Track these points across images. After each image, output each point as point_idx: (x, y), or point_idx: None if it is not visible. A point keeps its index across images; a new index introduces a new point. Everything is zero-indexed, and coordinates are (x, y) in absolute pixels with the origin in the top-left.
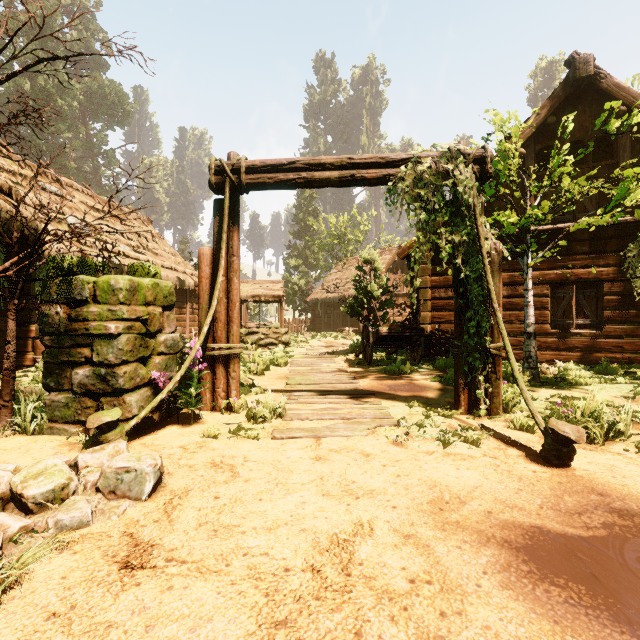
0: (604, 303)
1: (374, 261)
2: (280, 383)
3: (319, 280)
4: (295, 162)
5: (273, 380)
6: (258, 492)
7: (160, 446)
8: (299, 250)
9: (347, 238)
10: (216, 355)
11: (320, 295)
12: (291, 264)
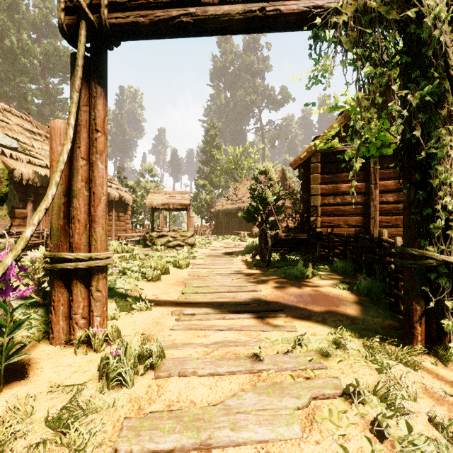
0: None
1: (268, 172)
2: (175, 291)
3: (221, 196)
4: None
5: (169, 287)
6: None
7: None
8: (206, 174)
9: (242, 164)
10: (71, 268)
11: (221, 207)
12: (200, 184)
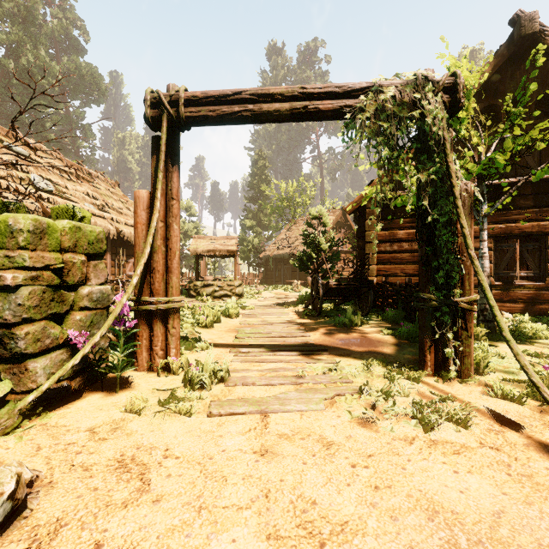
0: (548, 256)
1: (322, 217)
2: (229, 336)
3: (271, 239)
4: (240, 92)
5: (222, 333)
6: (167, 530)
7: (63, 428)
8: (253, 213)
9: (295, 202)
10: (153, 309)
11: (272, 252)
12: (246, 225)
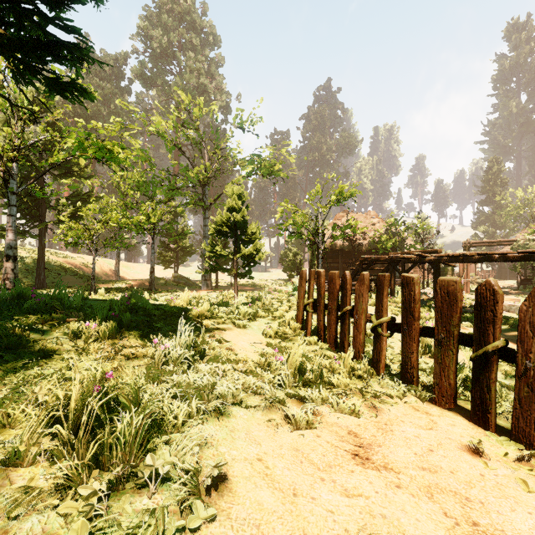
0: None
1: None
2: None
3: (507, 237)
4: (485, 242)
5: None
6: None
7: None
8: (486, 215)
9: None
10: (463, 282)
11: None
12: (479, 230)
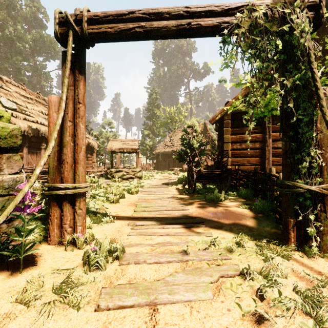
0: None
1: (194, 126)
2: (129, 210)
3: (160, 142)
4: (134, 11)
5: (125, 207)
6: None
7: None
8: (149, 126)
9: (175, 119)
10: (62, 194)
11: (160, 150)
12: (145, 133)
